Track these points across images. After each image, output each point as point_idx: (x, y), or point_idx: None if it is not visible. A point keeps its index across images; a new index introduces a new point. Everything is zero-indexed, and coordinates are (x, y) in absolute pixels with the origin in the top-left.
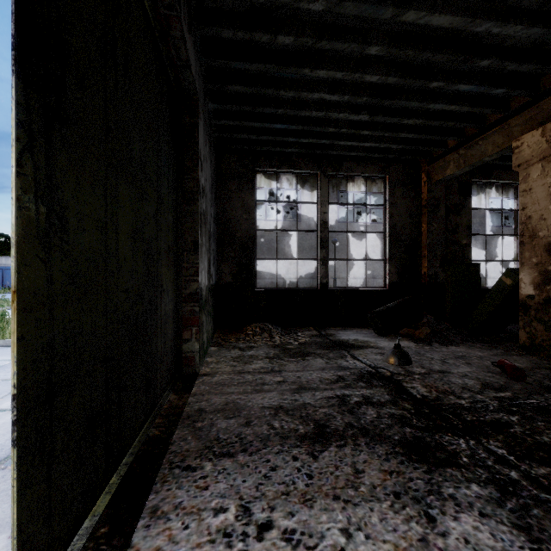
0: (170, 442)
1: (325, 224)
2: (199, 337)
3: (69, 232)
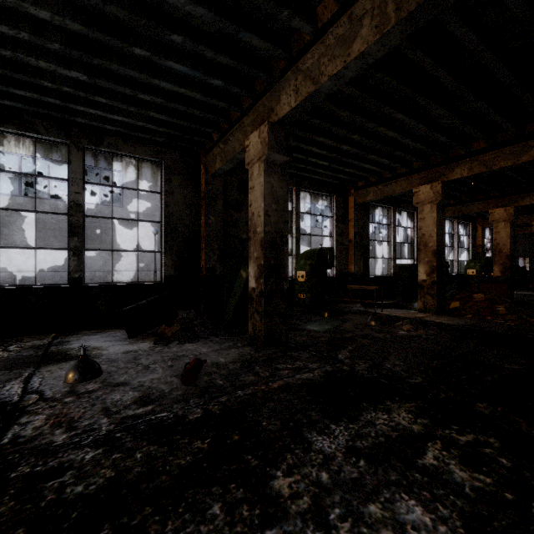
0: None
1: (78, 206)
2: None
3: None
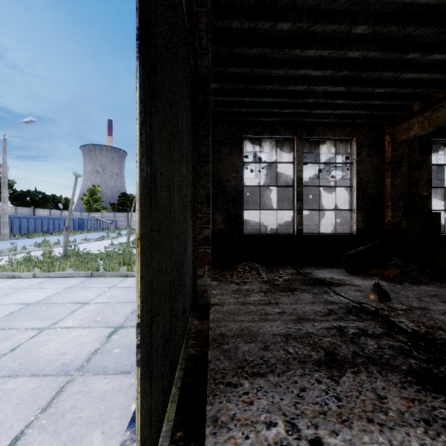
0: (207, 361)
1: (301, 180)
2: (210, 274)
3: (157, 189)
